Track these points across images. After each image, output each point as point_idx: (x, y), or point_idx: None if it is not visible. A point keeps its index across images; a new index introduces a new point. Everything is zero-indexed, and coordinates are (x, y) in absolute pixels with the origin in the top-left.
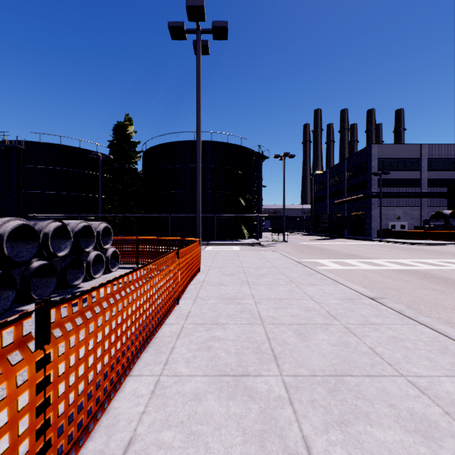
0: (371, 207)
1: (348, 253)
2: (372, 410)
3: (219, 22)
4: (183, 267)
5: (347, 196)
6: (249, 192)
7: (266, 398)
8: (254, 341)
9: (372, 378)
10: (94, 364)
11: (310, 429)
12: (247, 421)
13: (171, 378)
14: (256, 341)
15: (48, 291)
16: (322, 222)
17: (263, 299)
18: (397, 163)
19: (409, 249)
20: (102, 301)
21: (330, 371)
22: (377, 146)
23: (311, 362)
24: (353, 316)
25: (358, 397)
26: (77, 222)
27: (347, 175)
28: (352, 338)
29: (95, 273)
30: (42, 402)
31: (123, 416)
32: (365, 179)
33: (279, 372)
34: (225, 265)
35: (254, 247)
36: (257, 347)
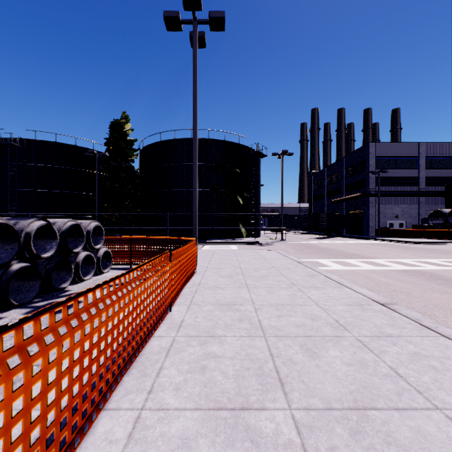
0: (369, 206)
1: (348, 252)
2: None
3: (216, 12)
4: (177, 270)
5: (345, 195)
6: (247, 190)
7: (274, 444)
8: (255, 359)
9: (401, 412)
10: (41, 415)
11: None
12: None
13: (155, 413)
14: (257, 359)
15: (31, 295)
16: (320, 221)
17: (264, 305)
18: (395, 162)
19: (409, 248)
20: (59, 326)
21: (348, 402)
22: (375, 144)
23: (324, 389)
24: (365, 326)
25: (389, 442)
26: (65, 220)
27: (345, 173)
28: (369, 355)
29: (85, 274)
30: None
31: None
32: (363, 177)
33: (287, 404)
34: (222, 266)
35: (252, 246)
36: (259, 367)
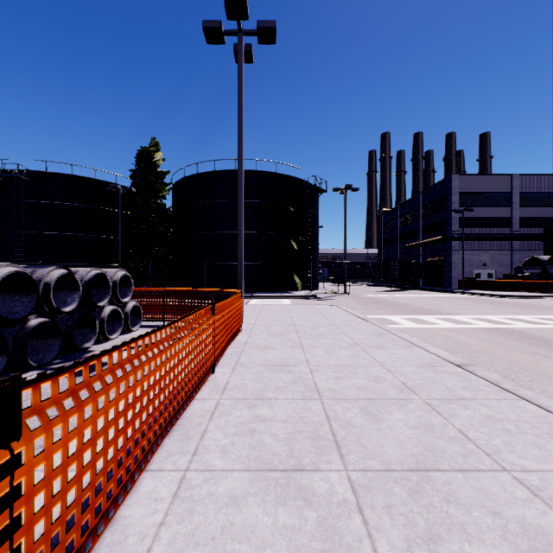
0: (451, 252)
1: (424, 308)
2: (470, 520)
3: (265, 21)
4: (220, 326)
5: (422, 238)
6: (303, 233)
7: (327, 503)
8: (309, 422)
9: (465, 474)
10: (92, 461)
11: (387, 548)
12: (302, 537)
13: (201, 474)
14: (312, 422)
15: (50, 355)
16: (391, 270)
17: (320, 366)
18: (482, 198)
19: (498, 303)
20: (105, 375)
21: (410, 464)
22: (458, 177)
23: (384, 452)
24: (436, 389)
25: (449, 500)
26: (88, 269)
27: (422, 212)
28: (437, 418)
29: (111, 333)
30: (7, 525)
31: (134, 530)
32: (444, 217)
33: (343, 466)
34: (272, 323)
35: (308, 301)
36: (314, 430)
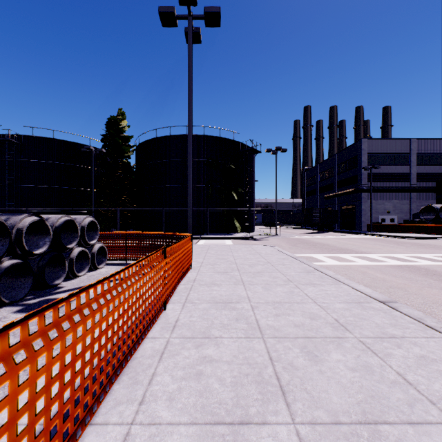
0: (361, 201)
1: (341, 247)
2: None
3: (211, 7)
4: (171, 267)
5: (337, 190)
6: (242, 186)
7: None
8: (254, 364)
9: (416, 427)
10: None
11: None
12: None
13: (146, 429)
14: (256, 364)
15: (23, 292)
16: (313, 216)
17: (260, 303)
18: (386, 158)
19: (402, 243)
20: (33, 339)
21: (357, 415)
22: (367, 140)
23: (329, 399)
24: (367, 326)
25: None
26: (58, 216)
27: (337, 169)
28: (374, 359)
29: (80, 270)
30: None
31: None
32: (356, 173)
33: (291, 417)
34: (217, 261)
35: (246, 241)
36: (259, 373)
